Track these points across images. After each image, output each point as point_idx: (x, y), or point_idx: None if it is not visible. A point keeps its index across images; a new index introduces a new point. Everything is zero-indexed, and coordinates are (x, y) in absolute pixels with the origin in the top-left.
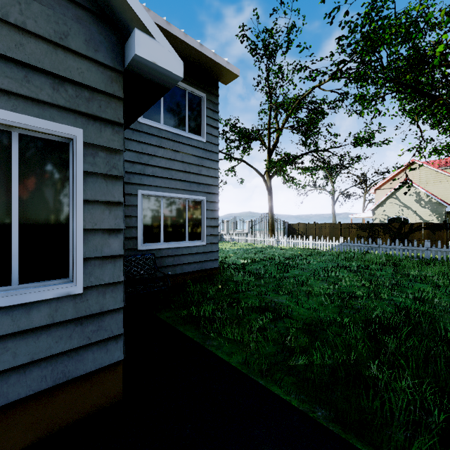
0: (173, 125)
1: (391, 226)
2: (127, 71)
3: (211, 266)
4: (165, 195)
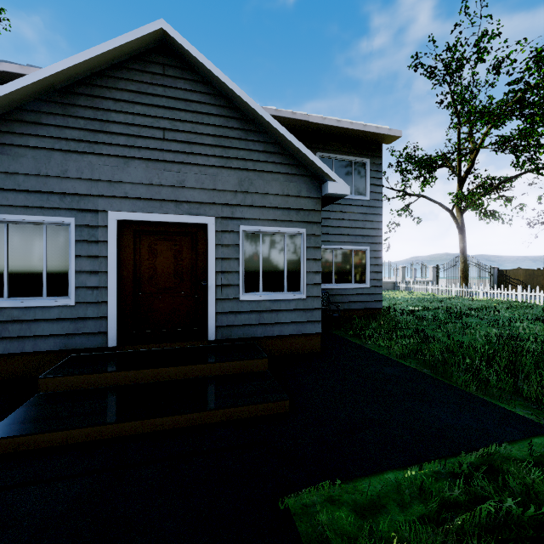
0: None
1: None
2: (323, 196)
3: (375, 306)
4: (336, 247)
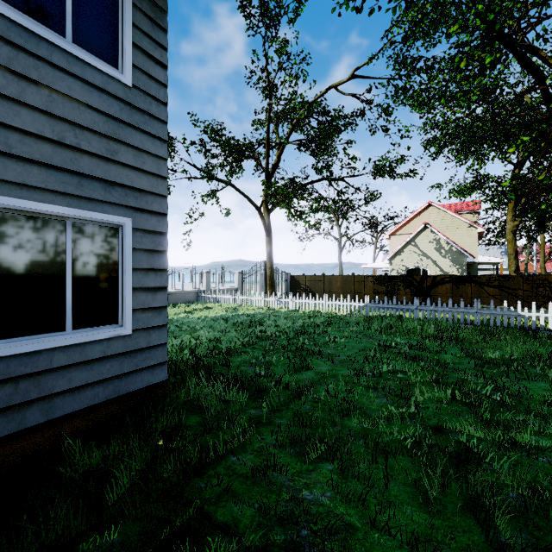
0: (14, 2)
1: (412, 279)
2: None
3: (148, 382)
4: None
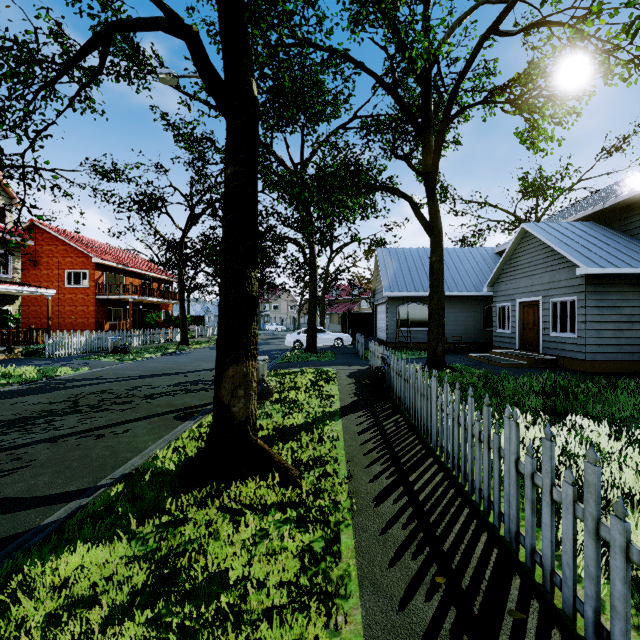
0: None
1: None
2: (586, 275)
3: None
4: None
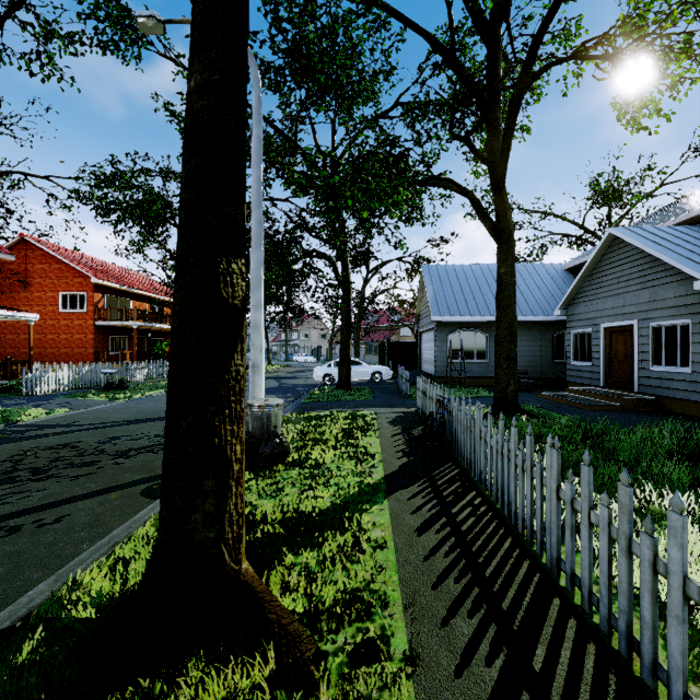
0: None
1: None
2: None
3: None
4: None
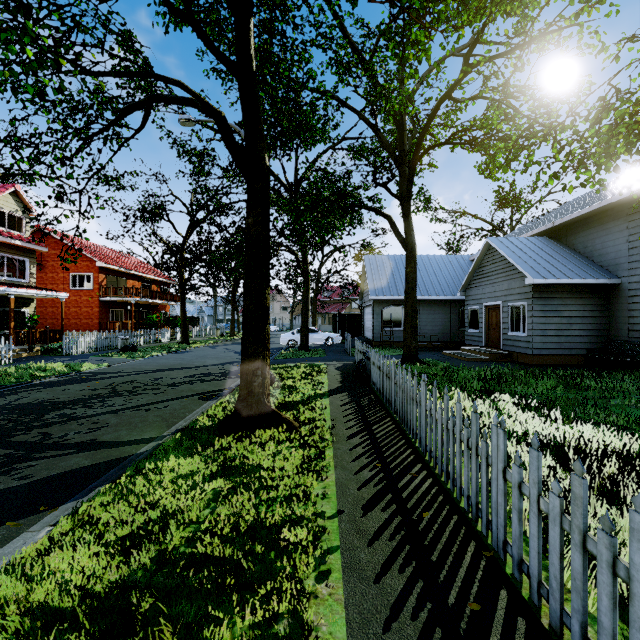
0: None
1: None
2: (533, 284)
3: None
4: None
